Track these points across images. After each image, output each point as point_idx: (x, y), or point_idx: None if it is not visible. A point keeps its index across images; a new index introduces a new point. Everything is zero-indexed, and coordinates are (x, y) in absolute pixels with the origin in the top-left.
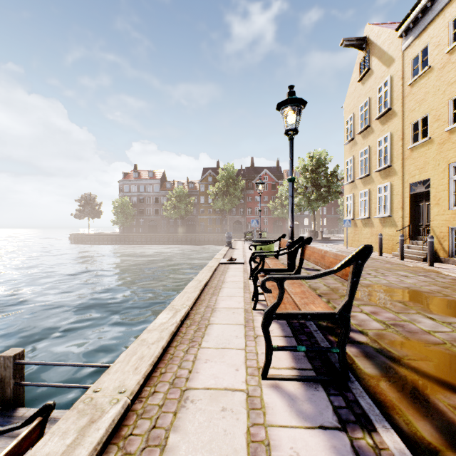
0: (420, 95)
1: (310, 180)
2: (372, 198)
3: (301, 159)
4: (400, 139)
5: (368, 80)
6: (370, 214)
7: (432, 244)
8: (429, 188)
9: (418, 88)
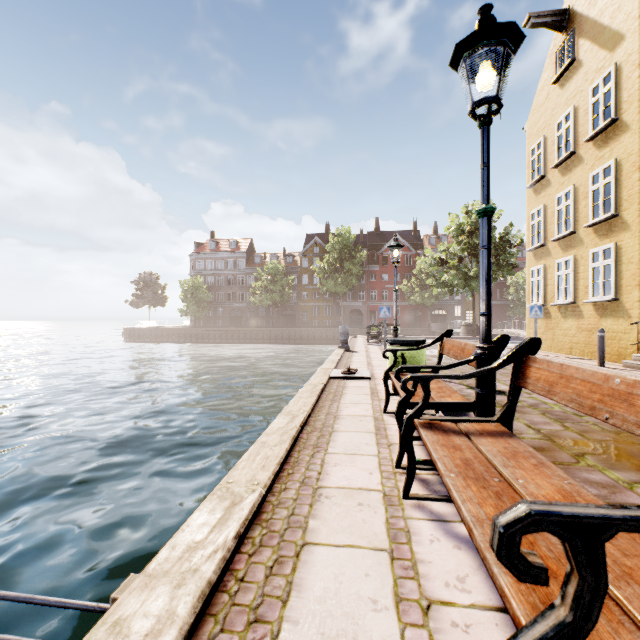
0: None
1: (467, 247)
2: (580, 270)
3: (454, 215)
4: (636, 168)
5: (572, 79)
6: (575, 296)
7: None
8: None
9: None
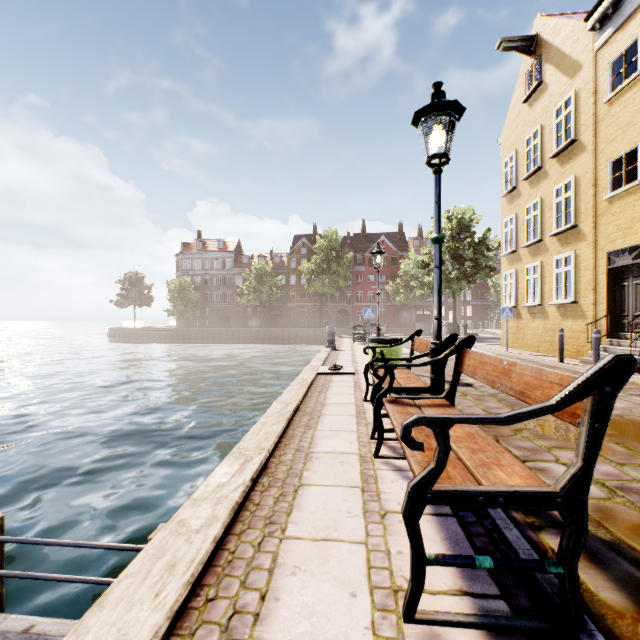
0: (624, 116)
1: (448, 251)
2: (546, 275)
3: None
4: (592, 185)
5: (539, 100)
6: (542, 299)
7: None
8: (639, 259)
9: (621, 106)
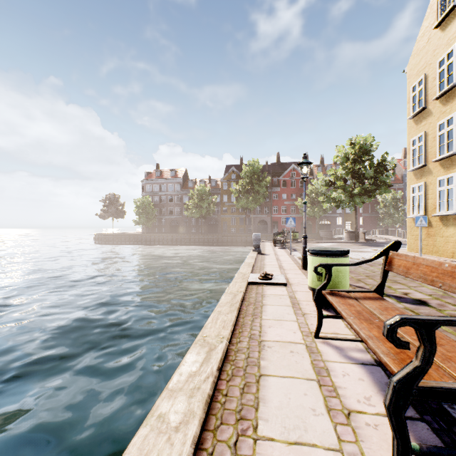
0: None
1: (350, 172)
2: None
3: (341, 146)
4: None
5: (454, 21)
6: None
7: None
8: None
9: None
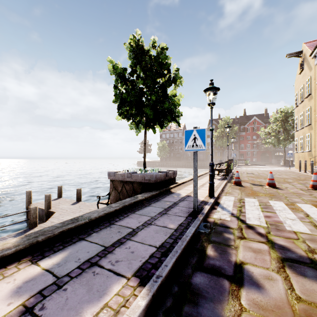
0: None
1: (281, 126)
2: (305, 141)
3: (273, 114)
4: (313, 111)
5: (303, 75)
6: (304, 149)
7: (312, 164)
8: None
9: None
